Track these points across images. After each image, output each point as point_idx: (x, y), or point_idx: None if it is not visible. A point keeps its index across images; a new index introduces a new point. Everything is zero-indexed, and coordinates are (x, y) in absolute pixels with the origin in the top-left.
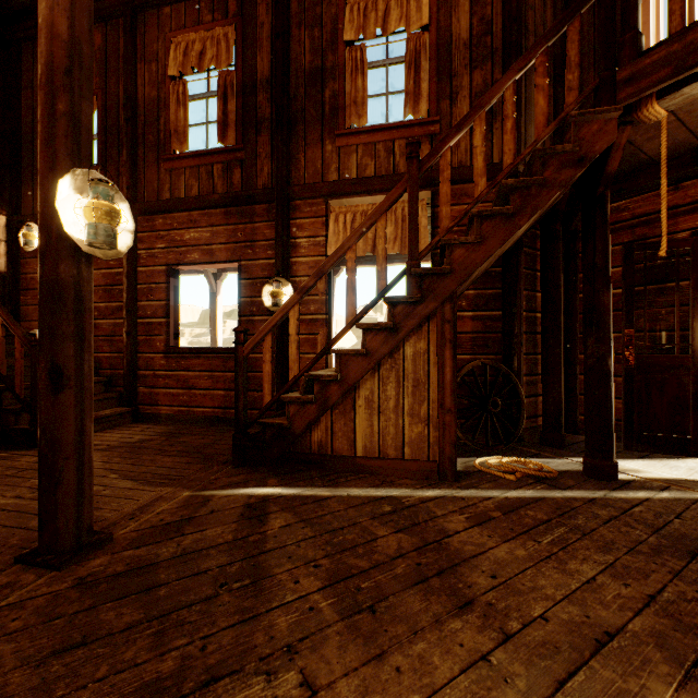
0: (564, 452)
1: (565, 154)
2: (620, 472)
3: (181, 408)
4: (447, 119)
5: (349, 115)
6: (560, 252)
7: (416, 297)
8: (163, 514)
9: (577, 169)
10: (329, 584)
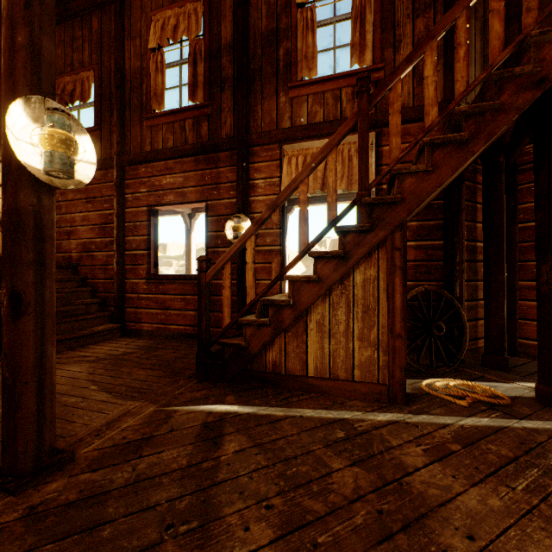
0: (509, 375)
1: (523, 76)
2: None
3: (159, 325)
4: (391, 65)
5: (300, 68)
6: (503, 183)
7: (366, 225)
8: (126, 431)
9: (537, 91)
10: (282, 534)
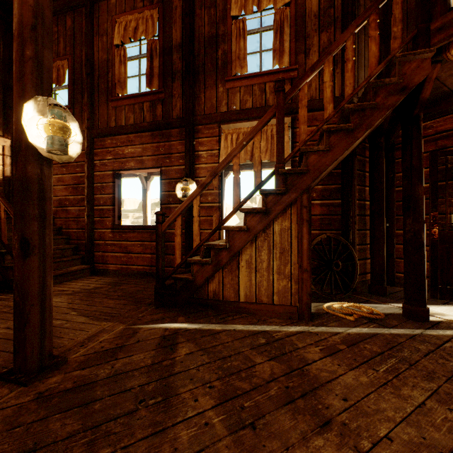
0: (387, 299)
1: (391, 85)
2: (430, 315)
3: (122, 266)
4: (302, 67)
5: (234, 66)
6: (383, 158)
7: (282, 189)
8: (103, 342)
9: (400, 96)
10: (220, 402)
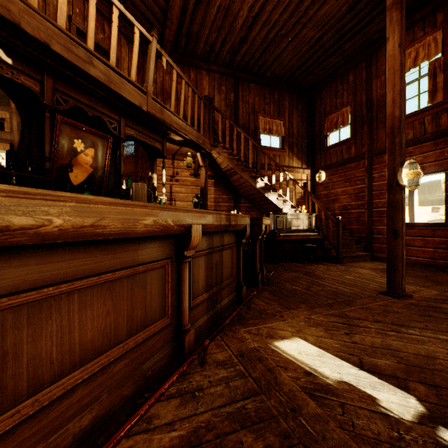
0: None
1: None
2: None
3: None
4: None
5: None
6: None
7: None
8: (428, 295)
9: None
10: None
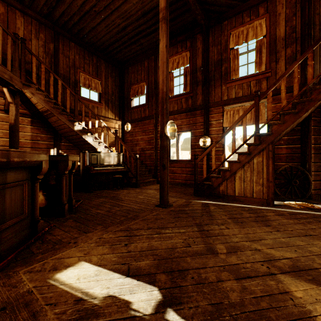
0: None
1: (320, 88)
2: None
3: (171, 180)
4: (274, 70)
5: (231, 75)
6: None
7: (257, 143)
8: (181, 203)
9: None
10: (229, 218)
